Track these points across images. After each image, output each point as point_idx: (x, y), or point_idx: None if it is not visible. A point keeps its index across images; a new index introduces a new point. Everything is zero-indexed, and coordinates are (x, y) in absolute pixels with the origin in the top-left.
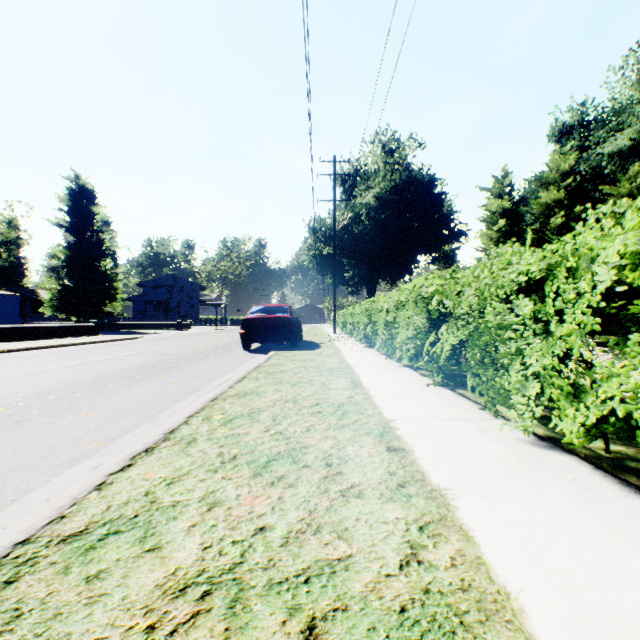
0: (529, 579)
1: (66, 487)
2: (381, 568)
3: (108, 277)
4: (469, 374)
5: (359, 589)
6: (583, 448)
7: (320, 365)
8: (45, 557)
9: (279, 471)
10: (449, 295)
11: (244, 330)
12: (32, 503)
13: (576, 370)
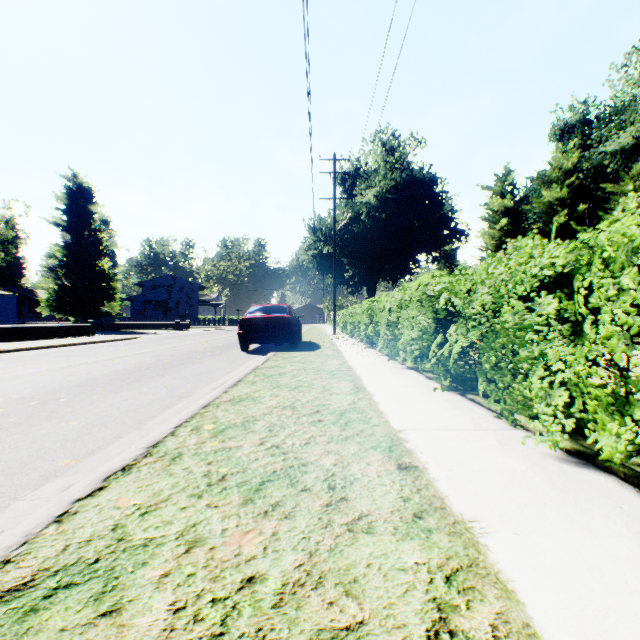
0: None
1: (26, 514)
2: None
3: (106, 277)
4: (481, 378)
5: None
6: (620, 466)
7: (320, 367)
8: None
9: (274, 496)
10: (459, 293)
11: (242, 330)
12: None
13: (616, 378)
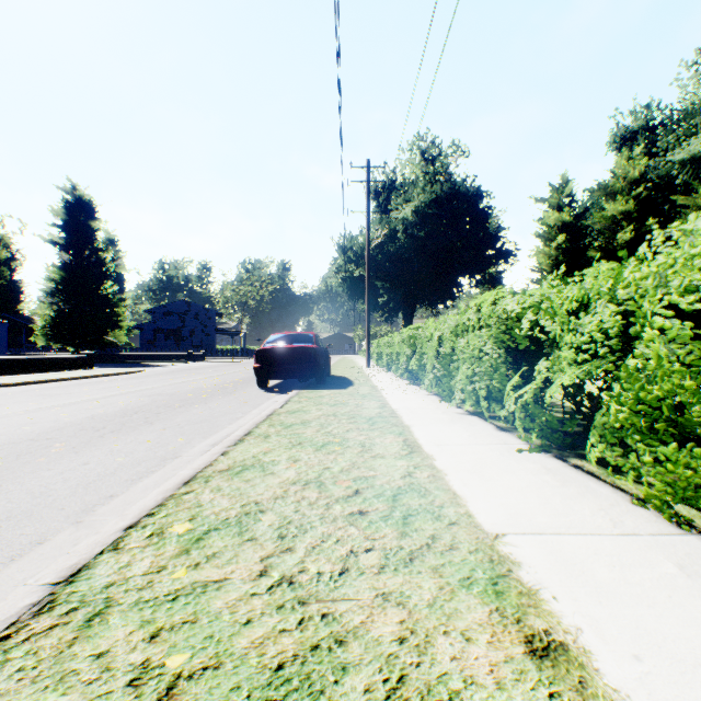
0: None
1: None
2: None
3: (109, 302)
4: (596, 437)
5: None
6: None
7: (355, 412)
8: None
9: None
10: (561, 313)
11: (259, 363)
12: None
13: None
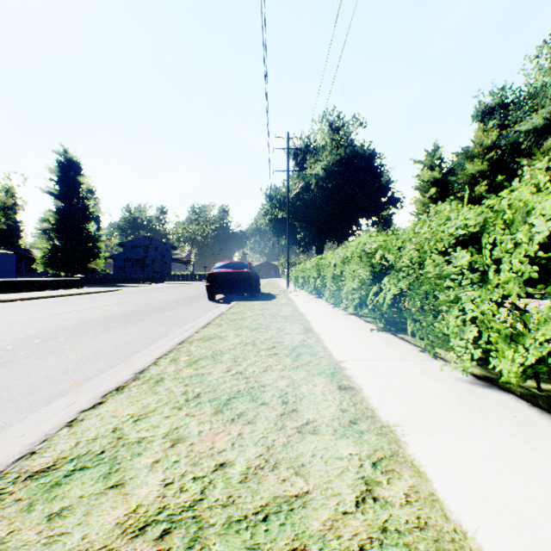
0: (484, 517)
1: (41, 423)
2: (338, 505)
3: (92, 238)
4: (409, 320)
5: (317, 528)
6: (518, 387)
7: (276, 313)
8: (10, 494)
9: (239, 408)
10: (391, 250)
11: (209, 283)
12: (8, 438)
13: (513, 315)
